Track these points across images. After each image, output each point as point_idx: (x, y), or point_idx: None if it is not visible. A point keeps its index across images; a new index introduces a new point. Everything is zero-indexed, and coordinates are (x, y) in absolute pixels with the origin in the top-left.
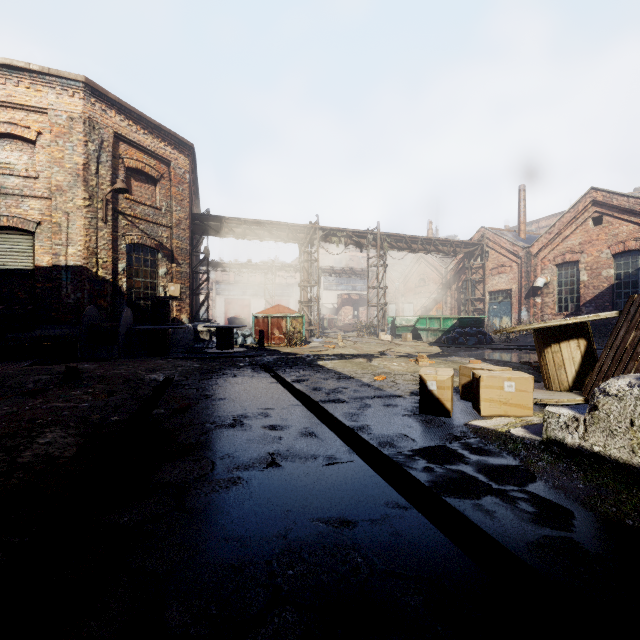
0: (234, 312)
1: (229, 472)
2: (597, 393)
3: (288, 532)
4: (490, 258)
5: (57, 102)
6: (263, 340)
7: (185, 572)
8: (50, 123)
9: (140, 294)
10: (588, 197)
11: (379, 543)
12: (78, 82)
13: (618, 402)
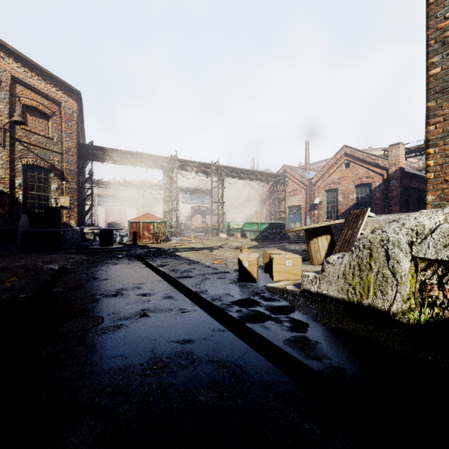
0: (113, 218)
1: (114, 322)
2: (324, 263)
3: (154, 349)
4: (289, 185)
5: None
6: (136, 239)
7: (89, 375)
8: None
9: (35, 204)
10: (342, 150)
11: (207, 348)
12: None
13: (333, 267)
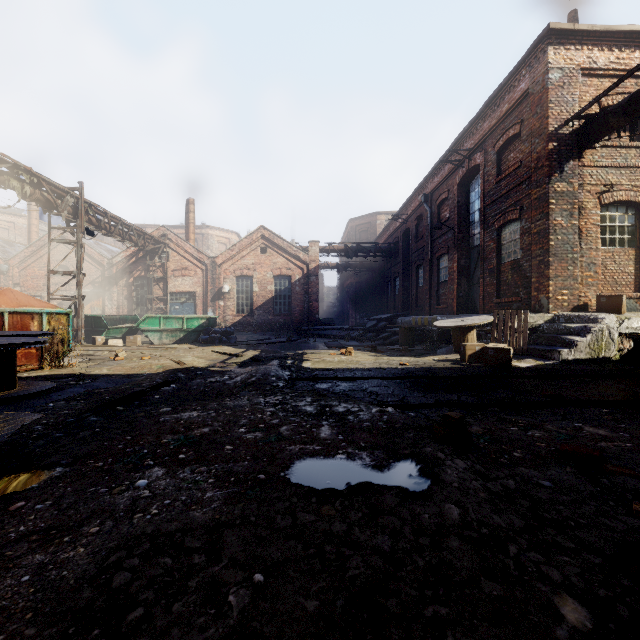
0: None
1: None
2: (576, 341)
3: None
4: (172, 259)
5: None
6: None
7: None
8: None
9: None
10: (260, 231)
11: None
12: None
13: (582, 342)
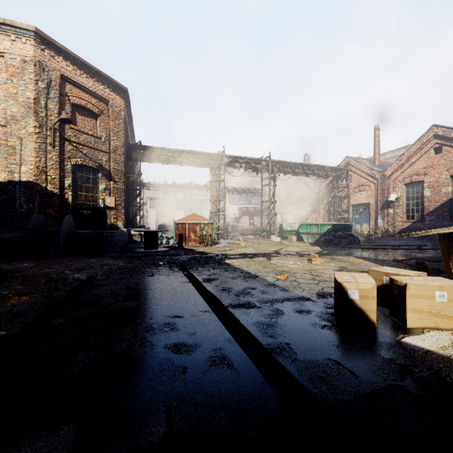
0: (163, 220)
1: None
2: None
3: None
4: (353, 180)
5: (12, 47)
6: (182, 241)
7: None
8: (6, 64)
9: (83, 205)
10: (431, 132)
11: None
12: (29, 31)
13: None
